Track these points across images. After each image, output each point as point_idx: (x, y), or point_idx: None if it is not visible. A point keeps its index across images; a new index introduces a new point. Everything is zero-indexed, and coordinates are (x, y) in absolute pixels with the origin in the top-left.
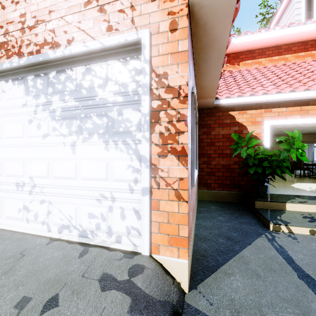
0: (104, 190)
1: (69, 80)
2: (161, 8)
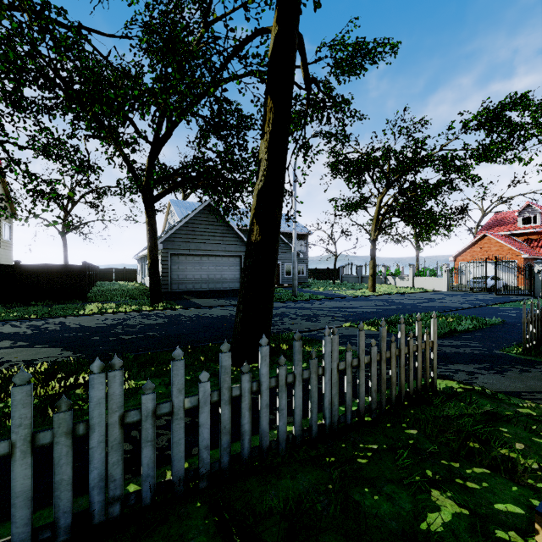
0: (508, 279)
1: (501, 264)
2: (518, 258)
